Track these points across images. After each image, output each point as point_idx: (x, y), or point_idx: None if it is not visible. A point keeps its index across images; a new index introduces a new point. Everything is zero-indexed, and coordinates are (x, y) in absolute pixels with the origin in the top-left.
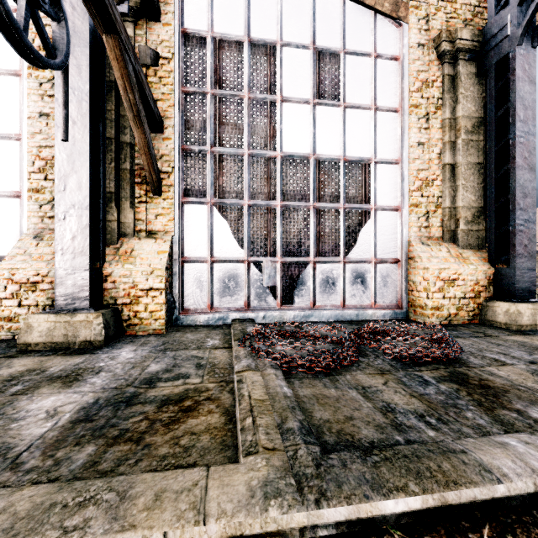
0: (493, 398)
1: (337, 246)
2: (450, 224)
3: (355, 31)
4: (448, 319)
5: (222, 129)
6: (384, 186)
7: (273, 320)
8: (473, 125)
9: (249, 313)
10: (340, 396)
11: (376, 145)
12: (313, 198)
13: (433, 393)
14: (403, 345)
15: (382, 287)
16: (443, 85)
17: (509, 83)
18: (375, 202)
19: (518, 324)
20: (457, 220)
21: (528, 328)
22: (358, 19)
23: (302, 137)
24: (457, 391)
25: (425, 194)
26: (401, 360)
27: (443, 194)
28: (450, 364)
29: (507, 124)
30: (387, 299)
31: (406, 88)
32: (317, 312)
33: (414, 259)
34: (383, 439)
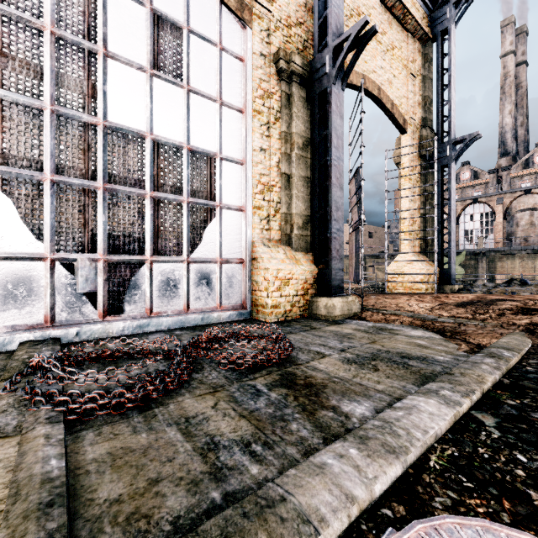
0: (315, 398)
1: (180, 244)
2: (287, 229)
3: (200, 12)
4: (284, 315)
5: (1, 61)
6: (230, 184)
7: (93, 336)
8: (303, 143)
9: (52, 331)
10: (152, 443)
11: (222, 140)
12: (151, 186)
13: (263, 407)
14: (240, 351)
15: (228, 288)
16: (281, 100)
17: (328, 113)
18: (221, 199)
19: (333, 316)
20: (292, 225)
21: (339, 318)
22: (203, 1)
23: (135, 109)
24: (286, 397)
25: (267, 198)
26: (237, 369)
27: (281, 200)
28: (283, 364)
29: (326, 148)
30: (233, 300)
31: (250, 92)
32: (155, 320)
33: (257, 260)
34: (194, 505)
